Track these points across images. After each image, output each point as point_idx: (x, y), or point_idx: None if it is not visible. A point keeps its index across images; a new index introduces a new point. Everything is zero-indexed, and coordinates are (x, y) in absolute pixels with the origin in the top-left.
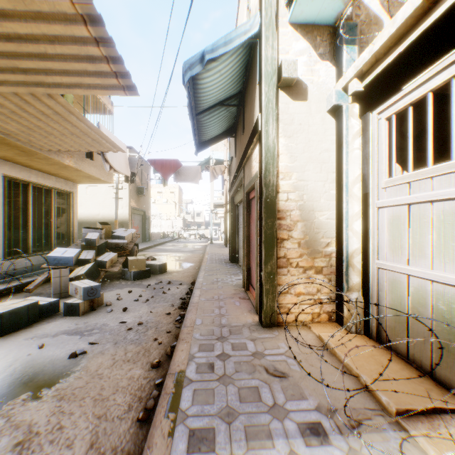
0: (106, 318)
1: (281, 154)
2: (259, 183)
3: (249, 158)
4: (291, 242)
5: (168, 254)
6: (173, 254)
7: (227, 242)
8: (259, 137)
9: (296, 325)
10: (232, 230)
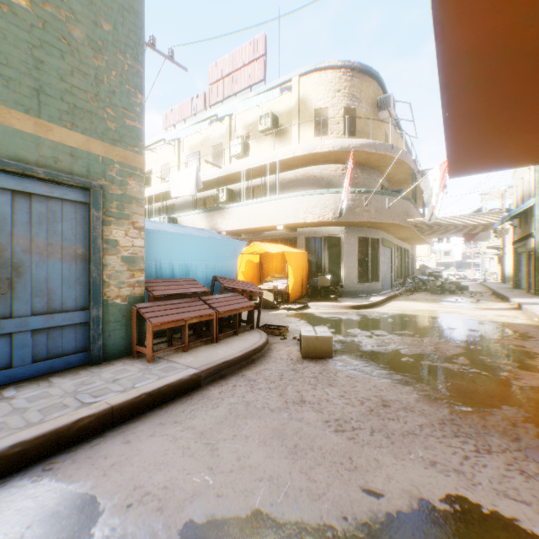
0: (466, 295)
1: None
2: (532, 252)
3: (528, 239)
4: None
5: None
6: None
7: (503, 280)
8: (532, 238)
9: None
10: (513, 268)
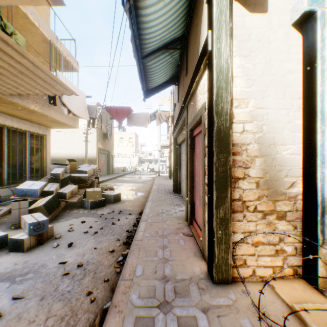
0: (49, 256)
1: (235, 77)
2: (207, 113)
3: (193, 95)
4: (247, 182)
5: (124, 185)
6: (129, 185)
7: (170, 175)
8: (209, 60)
9: (253, 281)
10: (175, 166)
